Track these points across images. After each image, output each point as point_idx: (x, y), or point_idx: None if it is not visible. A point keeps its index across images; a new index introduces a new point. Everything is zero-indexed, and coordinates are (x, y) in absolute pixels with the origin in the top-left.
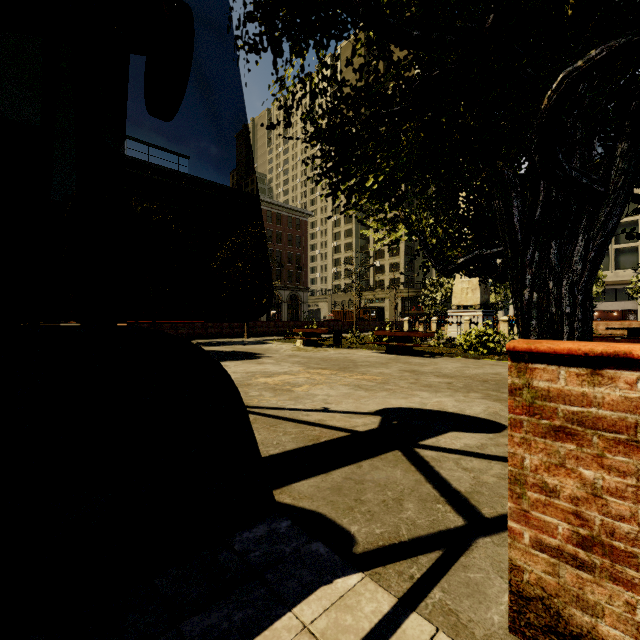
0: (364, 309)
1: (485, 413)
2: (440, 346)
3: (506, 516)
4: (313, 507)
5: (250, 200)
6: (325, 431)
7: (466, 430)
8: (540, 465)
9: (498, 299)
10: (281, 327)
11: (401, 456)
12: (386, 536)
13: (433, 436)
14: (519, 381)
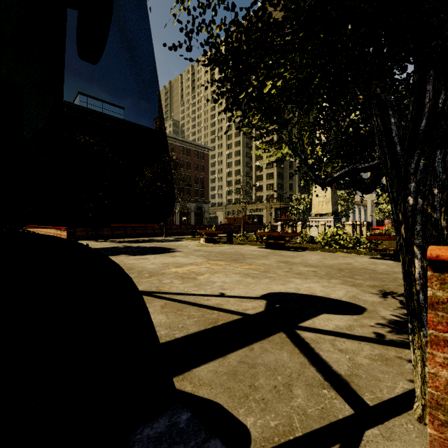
0: (248, 216)
1: (346, 297)
2: (304, 243)
3: (386, 402)
4: (211, 395)
5: (168, 138)
6: (222, 314)
7: (334, 312)
8: None
9: (343, 209)
10: (190, 229)
11: (285, 338)
12: (281, 430)
13: (309, 318)
14: (442, 294)
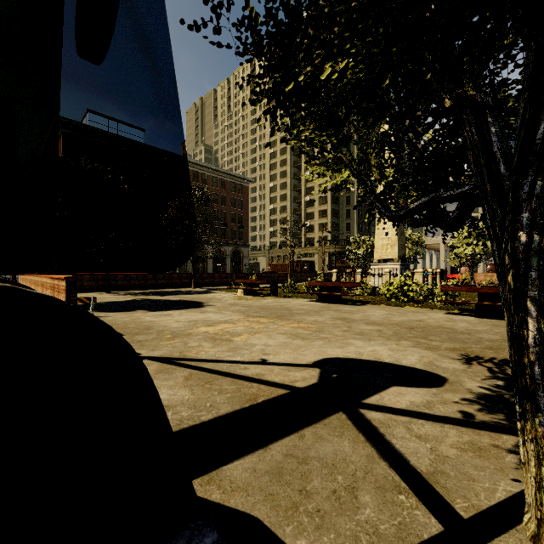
0: (297, 262)
1: (421, 363)
2: (365, 295)
3: (486, 513)
4: (247, 506)
5: (198, 167)
6: (263, 388)
7: (407, 384)
8: None
9: (411, 254)
10: (225, 278)
11: (346, 420)
12: None
13: (376, 392)
14: None
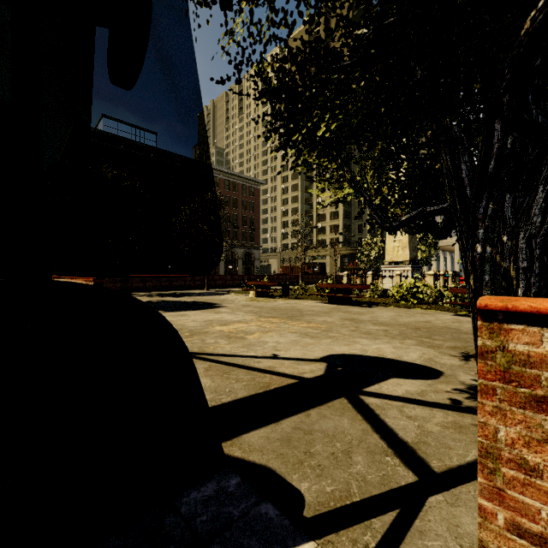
0: (308, 264)
1: (421, 359)
2: (375, 297)
3: (455, 470)
4: (263, 461)
5: (210, 170)
6: (275, 378)
7: (406, 376)
8: (518, 439)
9: (423, 256)
10: (237, 280)
11: (347, 404)
12: (337, 495)
13: (376, 383)
14: (491, 343)
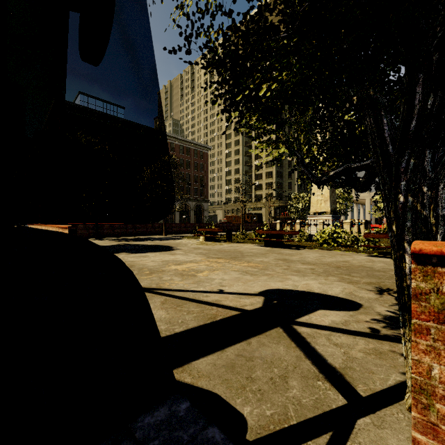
0: (248, 215)
1: (343, 293)
2: (302, 241)
3: (379, 393)
4: (210, 386)
5: (167, 138)
6: (220, 310)
7: (331, 308)
8: None
9: (341, 208)
10: (189, 227)
11: (282, 333)
12: (276, 418)
13: (306, 314)
14: (425, 285)
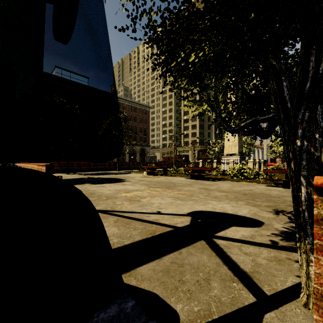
0: (178, 156)
1: (249, 214)
2: (218, 175)
3: (280, 292)
4: (150, 287)
5: (120, 99)
6: (159, 227)
7: (241, 225)
8: None
9: (246, 151)
10: (136, 165)
11: (205, 244)
12: (202, 314)
13: (222, 230)
14: None
